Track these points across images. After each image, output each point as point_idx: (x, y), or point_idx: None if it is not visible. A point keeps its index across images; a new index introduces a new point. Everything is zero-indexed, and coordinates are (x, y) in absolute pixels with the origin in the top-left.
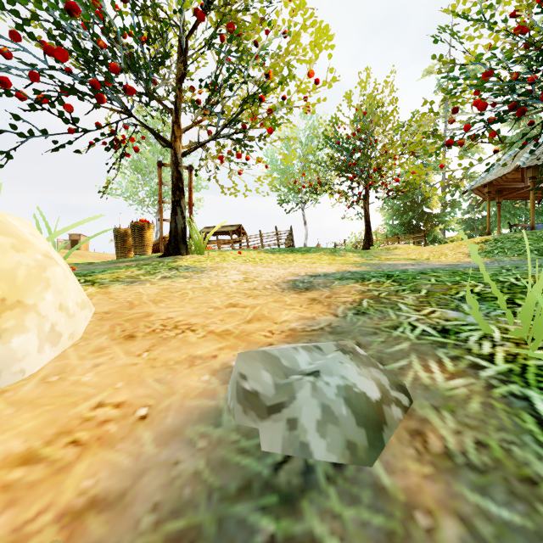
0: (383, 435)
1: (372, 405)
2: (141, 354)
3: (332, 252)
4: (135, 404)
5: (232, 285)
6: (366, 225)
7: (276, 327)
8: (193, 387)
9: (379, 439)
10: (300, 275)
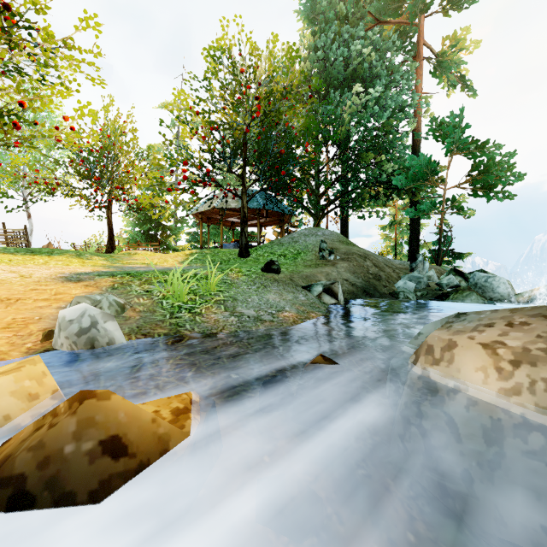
0: (125, 310)
1: (122, 304)
2: (6, 308)
3: (78, 255)
4: (31, 317)
5: (17, 280)
6: (110, 231)
7: (73, 296)
8: (52, 312)
9: (124, 311)
10: (67, 273)
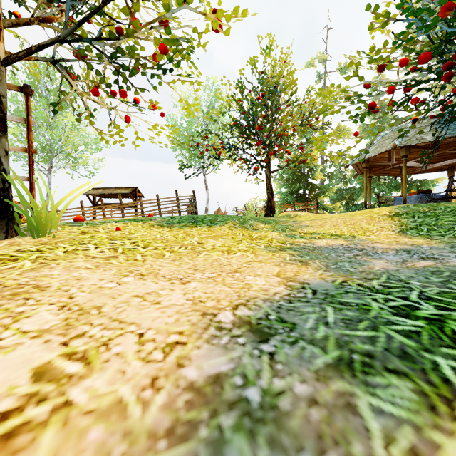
0: None
1: None
2: None
3: (241, 223)
4: None
5: None
6: (269, 192)
7: None
8: None
9: None
10: (223, 326)
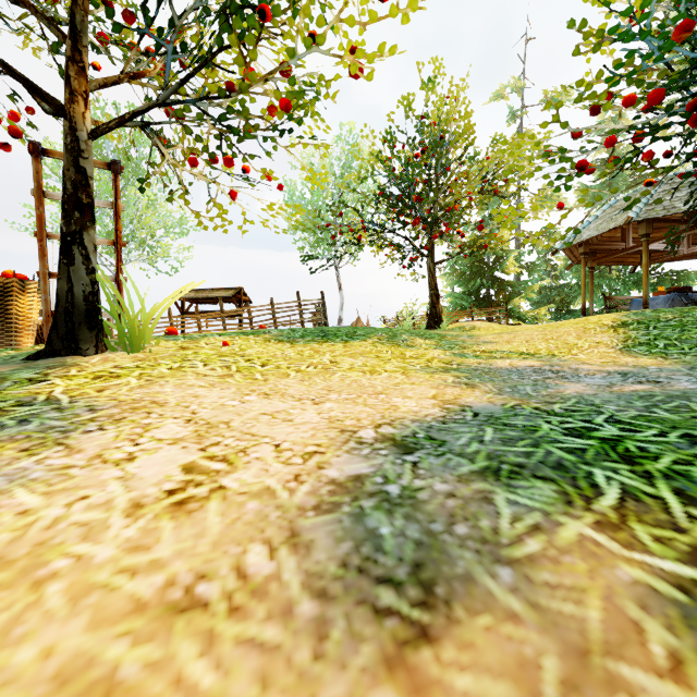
0: None
1: None
2: None
3: (390, 337)
4: None
5: (102, 555)
6: (432, 293)
7: None
8: None
9: None
10: (364, 440)
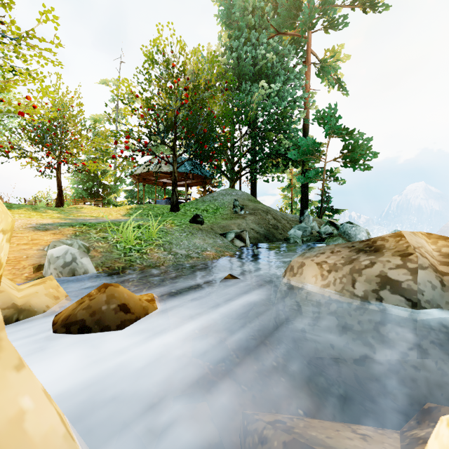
0: (90, 251)
1: (87, 247)
2: None
3: (34, 209)
4: (20, 256)
5: None
6: (59, 189)
7: (46, 241)
8: (34, 252)
9: (89, 251)
10: (34, 224)
